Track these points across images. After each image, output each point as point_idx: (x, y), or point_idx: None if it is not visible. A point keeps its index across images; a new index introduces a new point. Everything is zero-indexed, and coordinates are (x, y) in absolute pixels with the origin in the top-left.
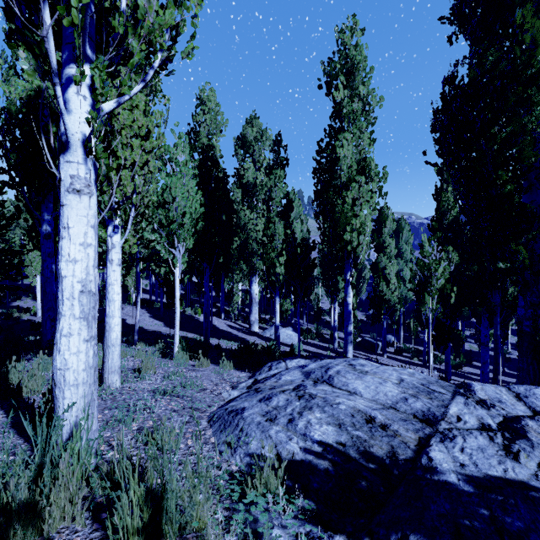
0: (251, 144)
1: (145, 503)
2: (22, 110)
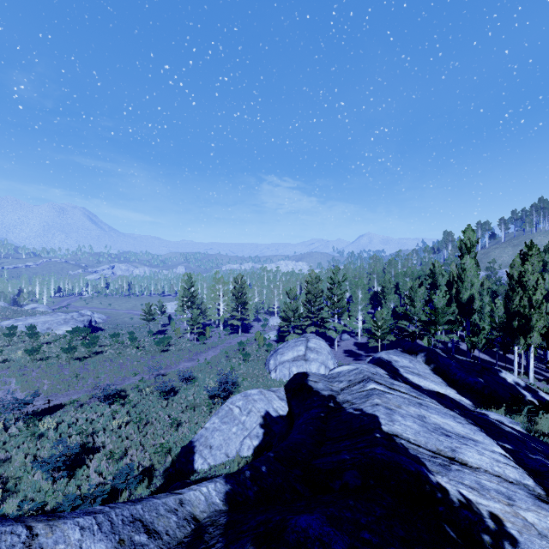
0: (548, 264)
1: (546, 389)
2: (468, 301)
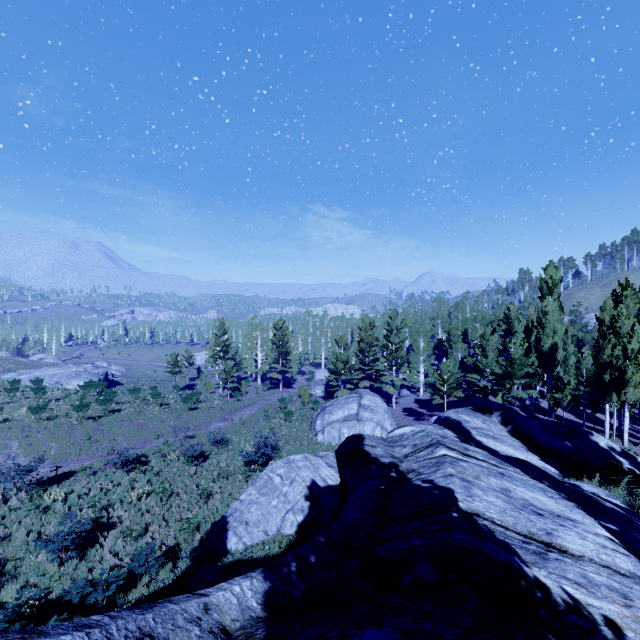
0: None
1: None
2: (550, 351)
